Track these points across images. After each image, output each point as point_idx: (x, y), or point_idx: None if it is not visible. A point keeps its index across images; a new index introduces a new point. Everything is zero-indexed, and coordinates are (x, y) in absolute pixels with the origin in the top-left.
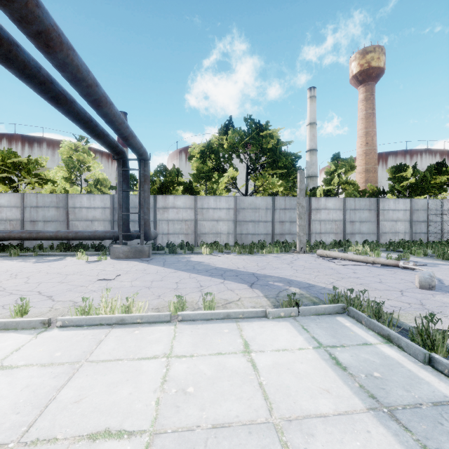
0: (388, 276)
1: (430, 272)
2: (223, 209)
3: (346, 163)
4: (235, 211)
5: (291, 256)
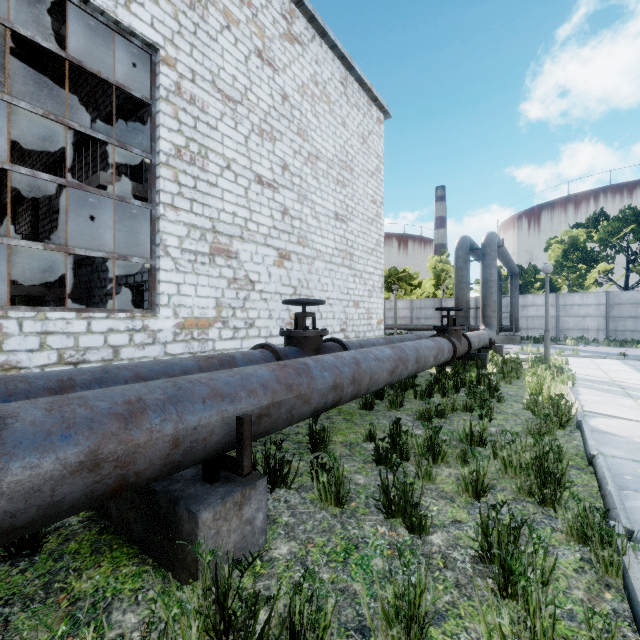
0: None
1: None
2: (591, 305)
3: None
4: (607, 307)
5: None
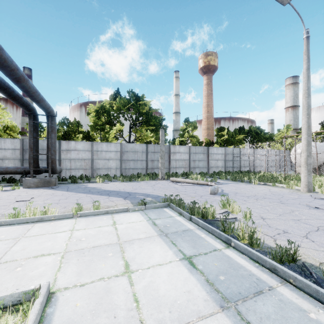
0: (200, 190)
1: (215, 186)
2: (112, 151)
3: (192, 125)
4: (121, 153)
5: (155, 182)
